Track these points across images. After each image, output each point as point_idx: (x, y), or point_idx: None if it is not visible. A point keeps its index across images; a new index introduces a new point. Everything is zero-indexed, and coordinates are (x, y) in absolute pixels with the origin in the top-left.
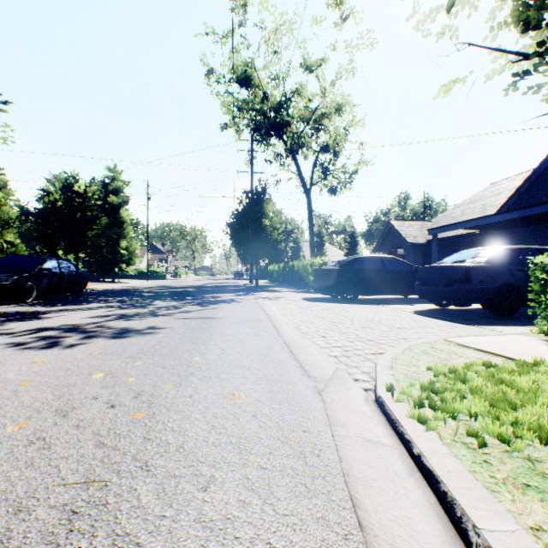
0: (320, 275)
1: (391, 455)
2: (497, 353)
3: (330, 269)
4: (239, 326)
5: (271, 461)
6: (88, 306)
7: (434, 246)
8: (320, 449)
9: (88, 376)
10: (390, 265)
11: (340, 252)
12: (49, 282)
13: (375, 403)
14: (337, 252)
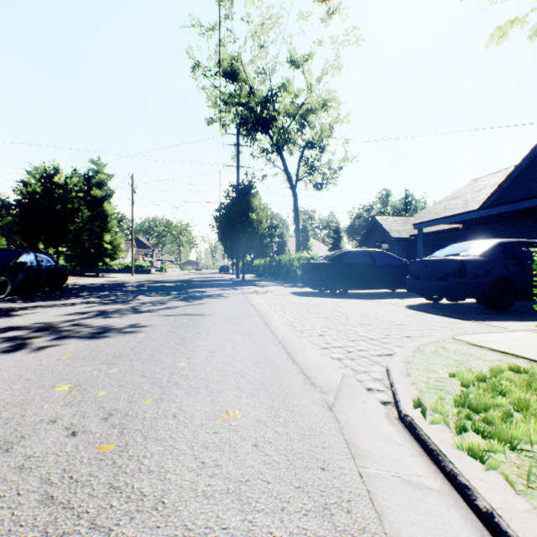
0: (309, 269)
1: (446, 509)
2: (515, 353)
3: (319, 263)
4: (228, 324)
5: (285, 524)
6: (66, 301)
7: (420, 240)
8: (349, 501)
9: (50, 389)
10: (379, 259)
11: (324, 247)
12: (25, 277)
13: (400, 423)
14: (322, 247)
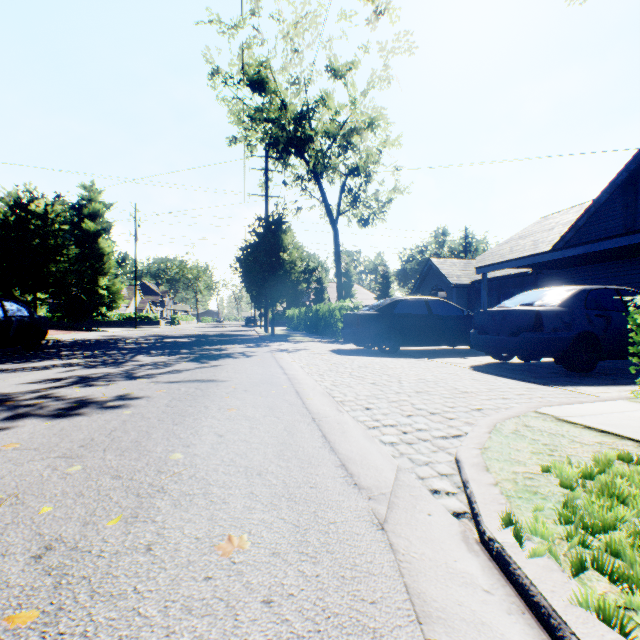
0: (353, 321)
1: None
2: (618, 433)
3: (365, 314)
4: (248, 393)
5: None
6: (40, 364)
7: (483, 287)
8: None
9: None
10: (437, 310)
11: (371, 294)
12: None
13: (484, 549)
14: (368, 294)
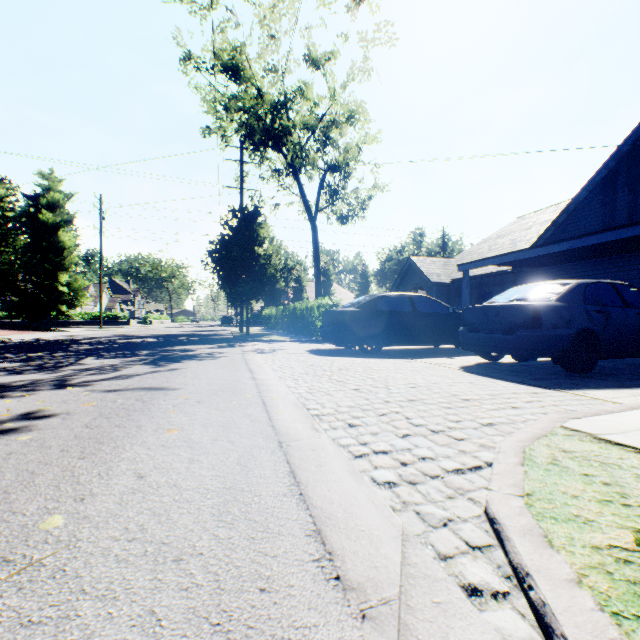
0: (332, 319)
1: None
2: None
3: (345, 311)
4: (201, 406)
5: None
6: None
7: (465, 284)
8: None
9: None
10: (421, 307)
11: (350, 294)
12: None
13: None
14: (347, 294)
